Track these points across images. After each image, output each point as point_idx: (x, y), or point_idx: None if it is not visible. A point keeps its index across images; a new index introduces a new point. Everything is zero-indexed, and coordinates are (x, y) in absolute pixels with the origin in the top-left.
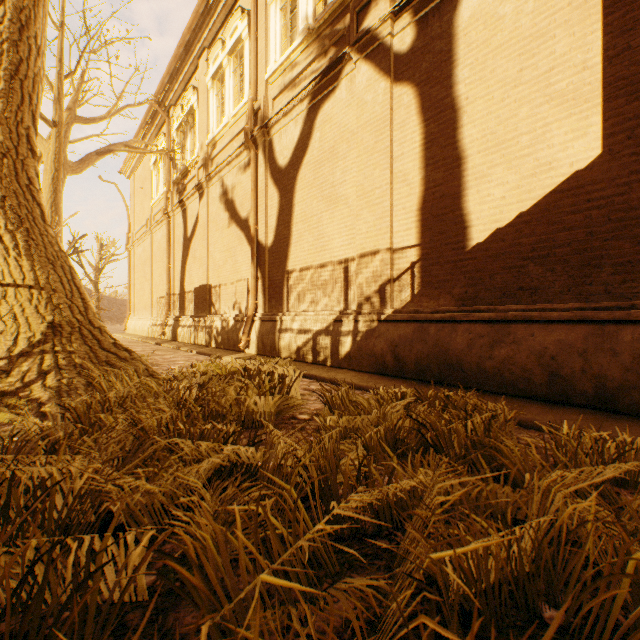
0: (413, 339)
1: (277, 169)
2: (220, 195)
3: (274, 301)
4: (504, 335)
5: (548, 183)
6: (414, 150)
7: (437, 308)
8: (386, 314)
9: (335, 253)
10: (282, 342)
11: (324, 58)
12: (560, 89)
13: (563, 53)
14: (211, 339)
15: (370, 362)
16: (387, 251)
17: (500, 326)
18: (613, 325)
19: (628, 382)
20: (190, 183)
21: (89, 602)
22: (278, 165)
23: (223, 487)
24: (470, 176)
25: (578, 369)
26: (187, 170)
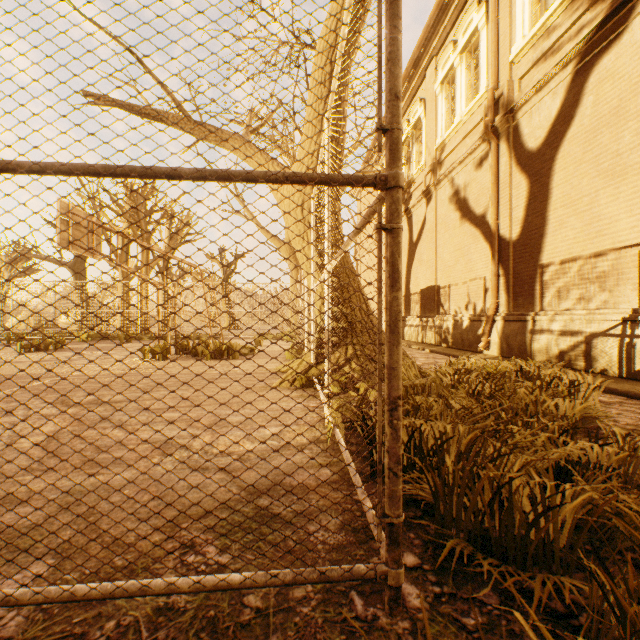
0: None
1: (525, 154)
2: (449, 196)
3: (520, 299)
4: None
5: None
6: None
7: None
8: None
9: (620, 237)
10: (535, 344)
11: (600, 3)
12: None
13: None
14: (441, 339)
15: None
16: None
17: None
18: None
19: None
20: (415, 191)
21: (514, 532)
22: (526, 149)
23: (567, 479)
24: None
25: None
26: (412, 179)
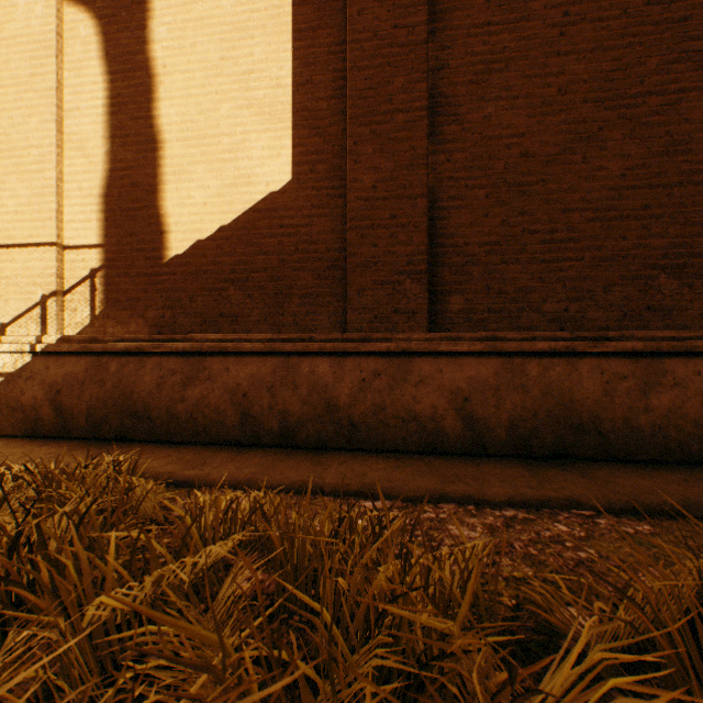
0: (86, 380)
1: None
2: None
3: None
4: (200, 370)
5: (248, 198)
6: (96, 109)
7: (124, 336)
8: (46, 343)
9: None
10: None
11: None
12: (259, 98)
13: (261, 60)
14: None
15: (15, 419)
16: (52, 247)
17: (197, 359)
18: (297, 357)
19: (306, 415)
20: None
21: None
22: None
23: None
24: (169, 167)
25: (267, 406)
26: None
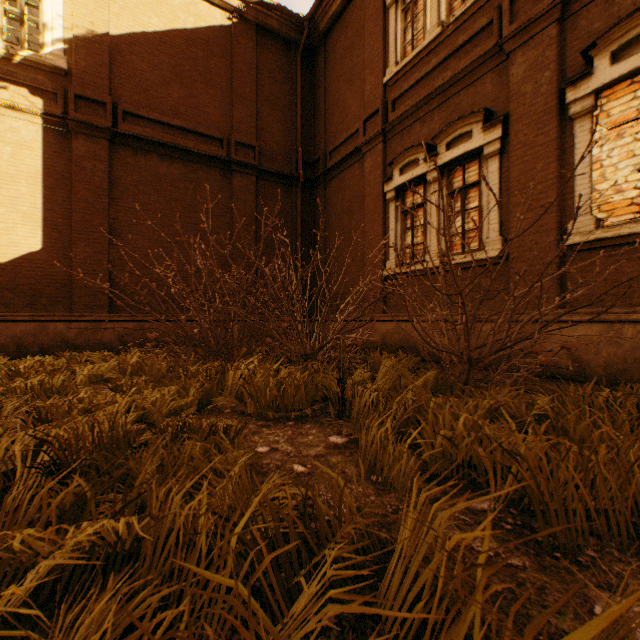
0: None
1: None
2: None
3: None
4: None
5: (18, 253)
6: None
7: None
8: None
9: None
10: None
11: None
12: (24, 210)
13: (26, 194)
14: None
15: None
16: None
17: None
18: (48, 323)
19: (54, 345)
20: None
21: None
22: None
23: None
24: None
25: (33, 342)
26: None
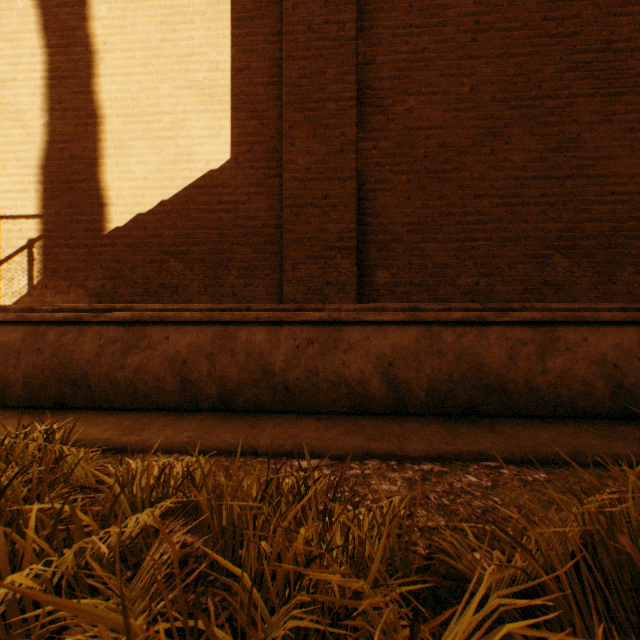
0: (23, 349)
1: None
2: None
3: None
4: (140, 339)
5: (189, 175)
6: (34, 81)
7: (62, 305)
8: None
9: None
10: None
11: None
12: (199, 80)
13: (201, 44)
14: None
15: None
16: None
17: (137, 328)
18: (235, 326)
19: (243, 380)
20: None
21: None
22: None
23: None
24: (109, 142)
25: (206, 372)
26: None
